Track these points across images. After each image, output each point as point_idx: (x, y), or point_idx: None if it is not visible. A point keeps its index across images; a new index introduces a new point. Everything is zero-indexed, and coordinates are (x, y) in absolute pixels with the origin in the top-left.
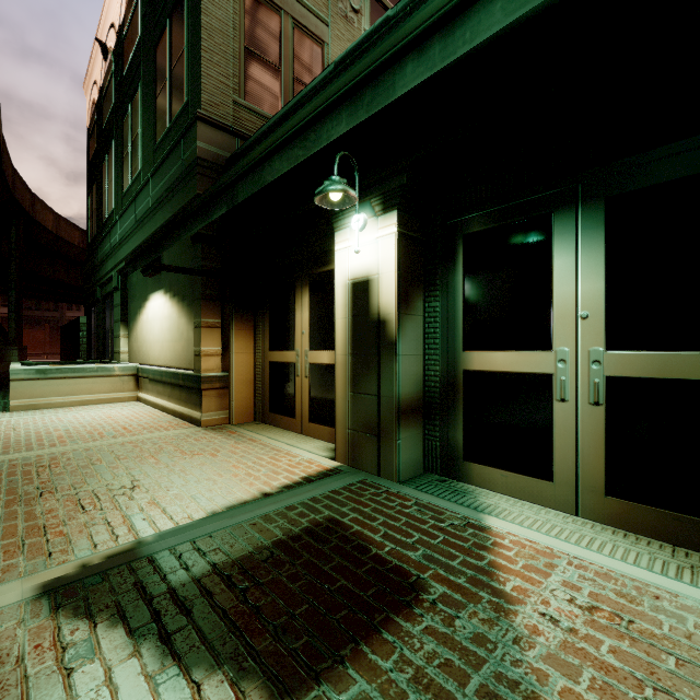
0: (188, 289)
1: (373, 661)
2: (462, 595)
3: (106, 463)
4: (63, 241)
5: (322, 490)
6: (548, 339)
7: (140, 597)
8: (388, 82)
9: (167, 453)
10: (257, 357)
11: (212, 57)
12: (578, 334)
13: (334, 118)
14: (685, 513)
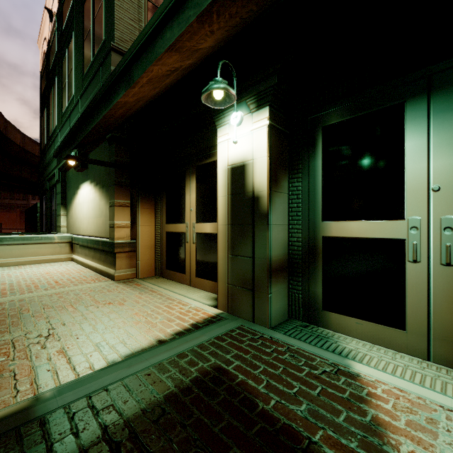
0: (106, 179)
1: None
2: None
3: (32, 312)
4: (28, 152)
5: (208, 336)
6: (401, 209)
7: None
8: None
9: (84, 303)
10: (157, 228)
11: (123, 5)
12: (429, 204)
13: None
14: None
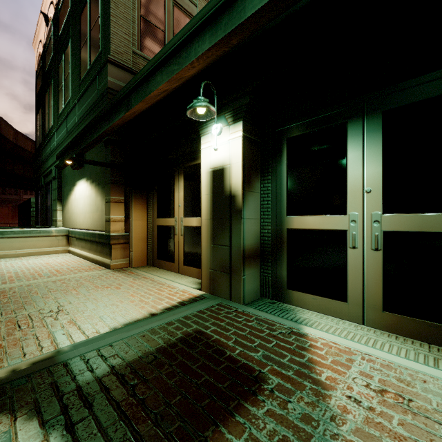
0: (102, 177)
1: (229, 439)
2: (291, 384)
3: (41, 294)
4: (20, 148)
5: (191, 311)
6: (344, 207)
7: (54, 394)
8: (240, 7)
9: (85, 287)
10: (149, 222)
11: (118, 21)
12: (364, 203)
13: (199, 39)
14: (436, 322)
